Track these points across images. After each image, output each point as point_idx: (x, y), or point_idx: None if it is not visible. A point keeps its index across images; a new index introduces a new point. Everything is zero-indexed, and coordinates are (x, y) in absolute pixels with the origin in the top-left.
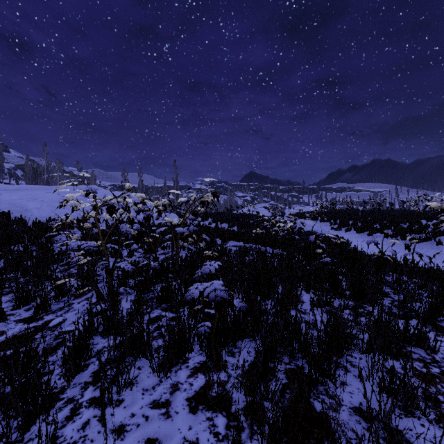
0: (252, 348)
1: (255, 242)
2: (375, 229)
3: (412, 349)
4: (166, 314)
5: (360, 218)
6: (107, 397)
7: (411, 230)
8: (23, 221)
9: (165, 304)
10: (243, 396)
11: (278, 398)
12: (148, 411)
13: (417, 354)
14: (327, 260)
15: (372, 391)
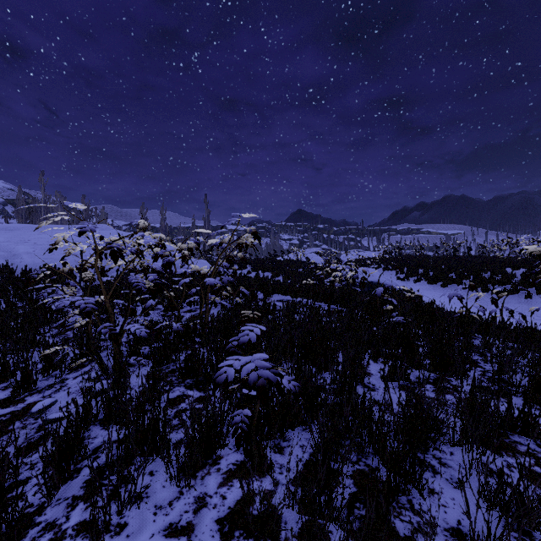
0: (306, 441)
1: (306, 296)
2: (451, 280)
3: (517, 438)
4: (192, 393)
5: (432, 266)
6: (103, 520)
7: (494, 281)
8: (9, 270)
9: (190, 380)
10: (296, 514)
11: (345, 516)
12: (162, 540)
13: (525, 445)
14: (400, 319)
15: (477, 508)
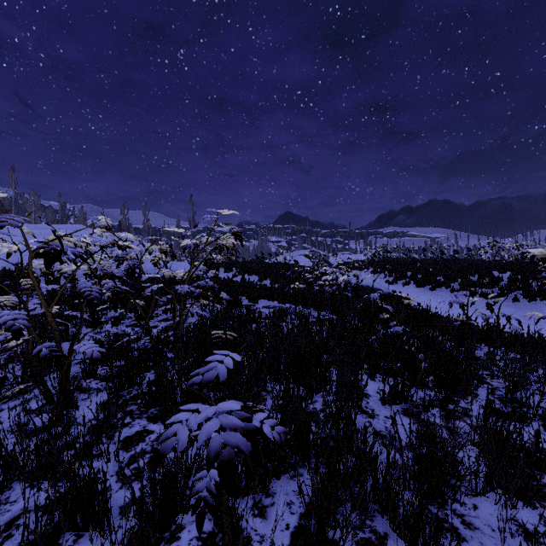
0: (295, 495)
1: (294, 302)
2: (439, 283)
3: None
4: (155, 428)
5: (420, 269)
6: None
7: (482, 284)
8: None
9: (155, 408)
10: None
11: None
12: None
13: None
14: (398, 330)
15: None
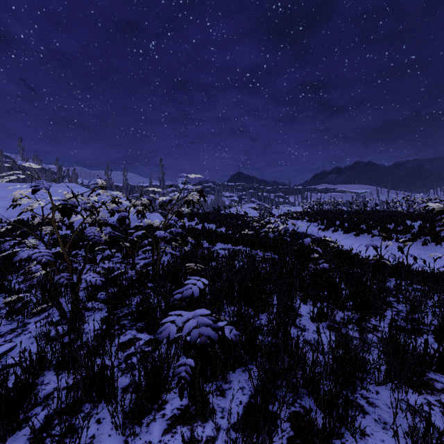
0: (246, 382)
1: (245, 245)
2: (362, 230)
3: (433, 375)
4: (142, 336)
5: (346, 219)
6: None
7: (397, 231)
8: None
9: (141, 323)
10: None
11: None
12: None
13: (441, 382)
14: (325, 266)
15: None
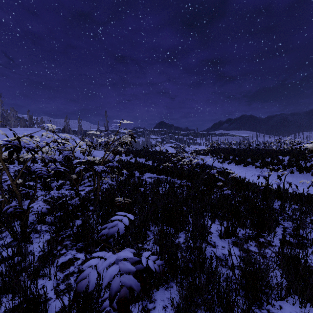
0: (168, 301)
1: (166, 174)
2: (248, 162)
3: None
4: (80, 256)
5: (237, 155)
6: None
7: (273, 163)
8: None
9: (81, 243)
10: None
11: None
12: None
13: None
14: (228, 192)
15: None
